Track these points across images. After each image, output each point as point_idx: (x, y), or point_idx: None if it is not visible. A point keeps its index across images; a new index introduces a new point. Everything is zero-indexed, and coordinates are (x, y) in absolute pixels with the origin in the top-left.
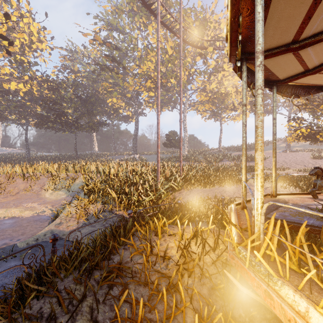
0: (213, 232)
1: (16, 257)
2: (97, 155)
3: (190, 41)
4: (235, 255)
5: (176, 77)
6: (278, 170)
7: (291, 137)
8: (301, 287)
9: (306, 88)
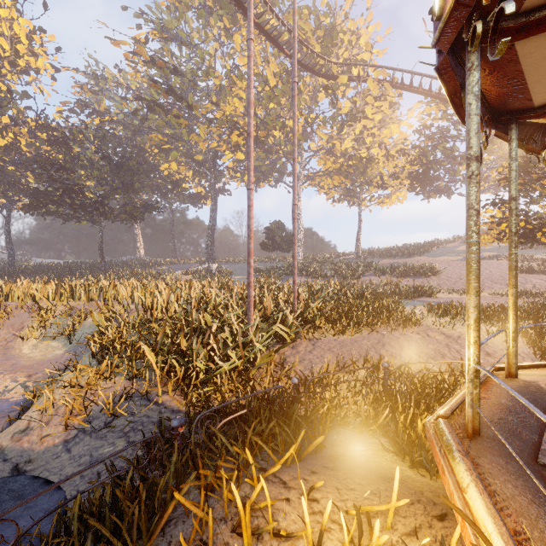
0: None
1: None
2: (143, 263)
3: (307, 63)
4: None
5: (283, 128)
6: (464, 293)
7: (489, 235)
8: None
9: None
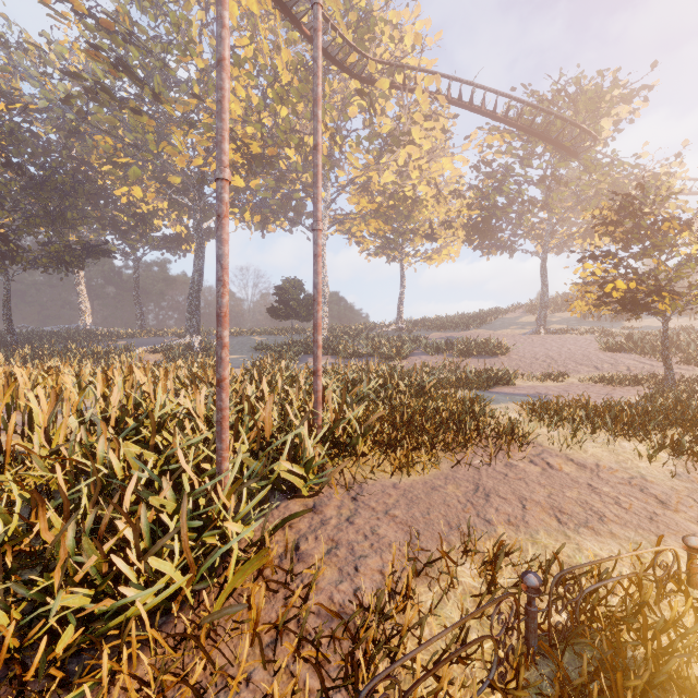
0: None
1: None
2: (87, 335)
3: (335, 53)
4: None
5: (301, 147)
6: (547, 379)
7: (584, 301)
8: None
9: None
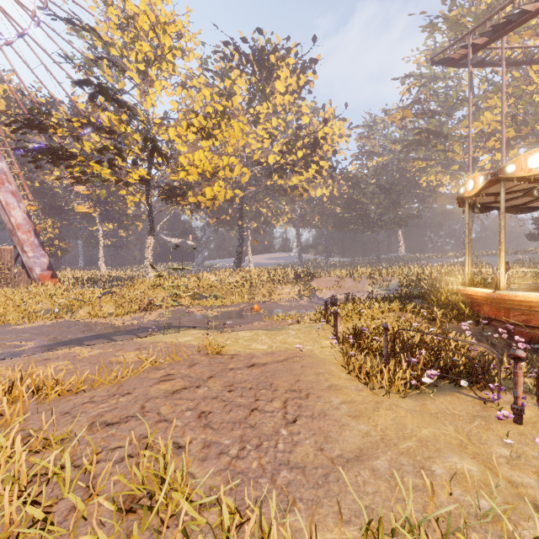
0: None
1: None
2: (404, 258)
3: None
4: None
5: None
6: None
7: None
8: None
9: None
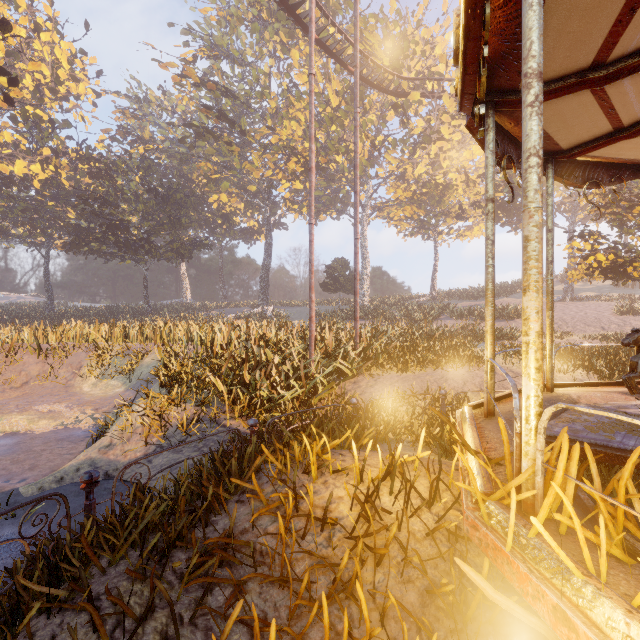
0: (428, 467)
1: (15, 516)
2: (190, 307)
3: (374, 79)
4: (480, 521)
5: (347, 153)
6: None
7: (577, 271)
8: (639, 601)
9: (612, 168)
